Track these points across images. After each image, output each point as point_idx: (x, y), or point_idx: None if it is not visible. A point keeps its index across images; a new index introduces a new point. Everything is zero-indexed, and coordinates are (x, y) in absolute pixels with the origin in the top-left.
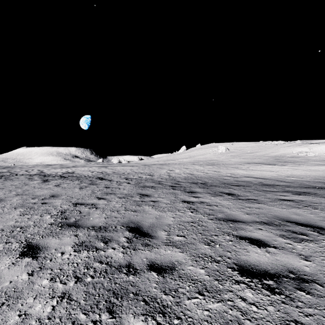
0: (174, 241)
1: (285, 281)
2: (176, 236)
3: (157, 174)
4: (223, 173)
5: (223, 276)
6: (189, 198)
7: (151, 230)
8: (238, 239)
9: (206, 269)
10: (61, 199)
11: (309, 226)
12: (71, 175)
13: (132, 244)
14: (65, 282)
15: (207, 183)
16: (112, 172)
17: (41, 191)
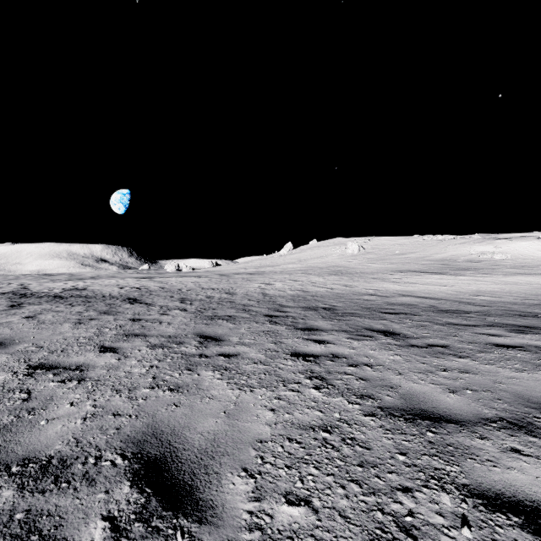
0: (276, 535)
1: None
2: (282, 501)
3: (242, 291)
4: (360, 289)
5: None
6: (305, 344)
7: (205, 473)
8: (483, 512)
9: None
10: (11, 353)
11: None
12: (77, 294)
13: None
14: None
15: (336, 308)
16: (160, 287)
17: None
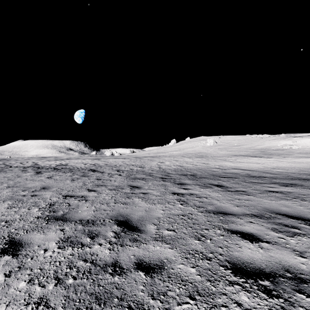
0: (163, 236)
1: (282, 281)
2: (166, 230)
3: (148, 166)
4: (211, 165)
5: (215, 276)
6: (178, 190)
7: (140, 224)
8: (229, 234)
9: (197, 268)
10: (52, 191)
11: (300, 218)
12: (64, 167)
13: (119, 239)
14: (44, 284)
15: (196, 174)
16: (105, 164)
17: (33, 183)
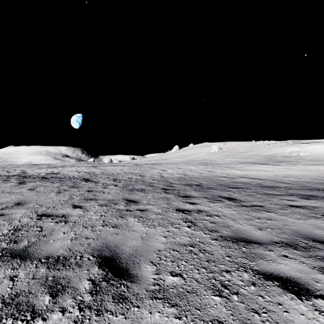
0: (166, 287)
1: None
2: (169, 275)
3: (149, 174)
4: (217, 173)
5: None
6: (184, 205)
7: (132, 263)
8: (262, 280)
9: None
10: (26, 208)
11: None
12: (54, 176)
13: (97, 296)
14: None
15: (202, 184)
16: (101, 172)
17: (8, 196)
